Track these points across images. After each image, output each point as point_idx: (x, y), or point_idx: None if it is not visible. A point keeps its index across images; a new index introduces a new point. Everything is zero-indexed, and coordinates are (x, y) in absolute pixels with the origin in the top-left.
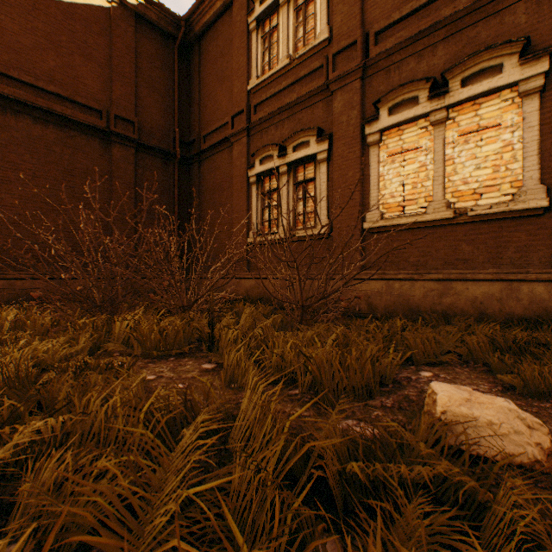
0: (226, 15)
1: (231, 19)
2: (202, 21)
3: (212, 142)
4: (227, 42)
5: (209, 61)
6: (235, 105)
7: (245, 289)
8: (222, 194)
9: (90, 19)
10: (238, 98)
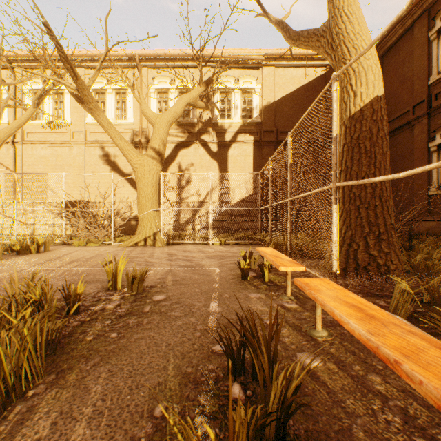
0: (406, 35)
1: (411, 36)
2: (384, 46)
3: (393, 127)
4: (407, 54)
5: (390, 71)
6: (414, 98)
7: (425, 228)
8: (402, 162)
9: (315, 85)
10: (418, 92)
